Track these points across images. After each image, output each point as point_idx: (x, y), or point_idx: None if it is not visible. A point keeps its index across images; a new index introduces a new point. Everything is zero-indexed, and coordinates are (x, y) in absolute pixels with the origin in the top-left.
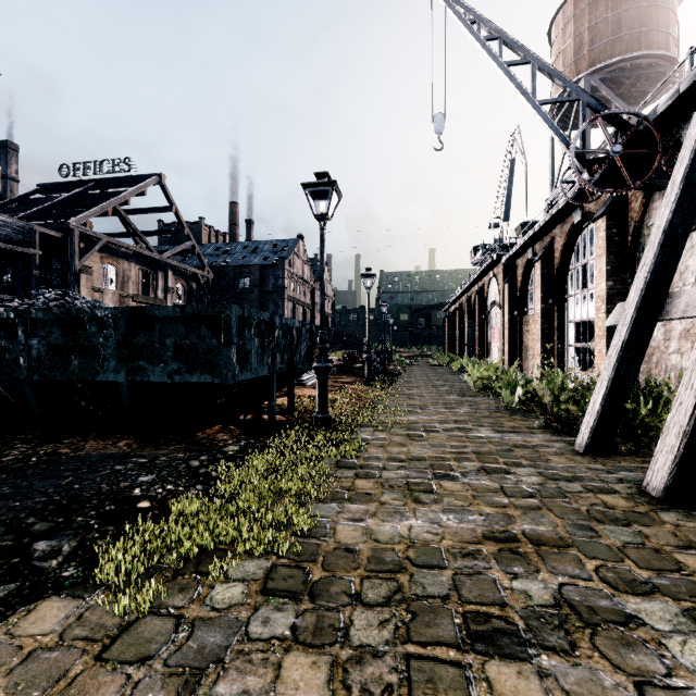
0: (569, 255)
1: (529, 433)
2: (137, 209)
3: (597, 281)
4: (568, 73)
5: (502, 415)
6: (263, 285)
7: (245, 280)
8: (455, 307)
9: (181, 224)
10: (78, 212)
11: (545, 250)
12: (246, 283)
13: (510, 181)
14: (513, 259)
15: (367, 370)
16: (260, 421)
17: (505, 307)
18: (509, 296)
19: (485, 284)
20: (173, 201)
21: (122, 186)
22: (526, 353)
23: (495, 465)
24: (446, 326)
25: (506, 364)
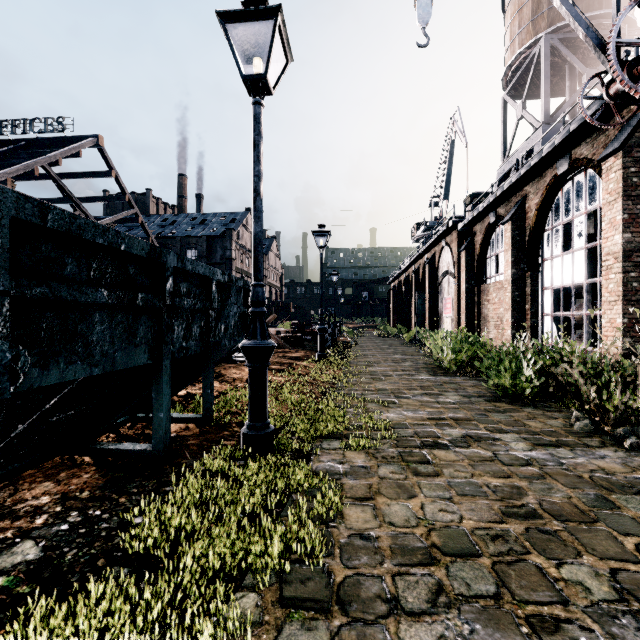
0: (545, 213)
1: (585, 447)
2: (74, 173)
3: (606, 234)
4: (525, 34)
5: (511, 408)
6: (211, 256)
7: (192, 251)
8: (400, 279)
9: (122, 191)
10: (0, 170)
11: (516, 209)
12: (193, 254)
13: (450, 161)
14: (471, 225)
15: (319, 343)
16: (137, 449)
17: (461, 275)
18: (466, 264)
19: (436, 254)
20: (113, 166)
21: (55, 147)
22: (486, 324)
23: (639, 572)
24: (391, 298)
25: (463, 336)
